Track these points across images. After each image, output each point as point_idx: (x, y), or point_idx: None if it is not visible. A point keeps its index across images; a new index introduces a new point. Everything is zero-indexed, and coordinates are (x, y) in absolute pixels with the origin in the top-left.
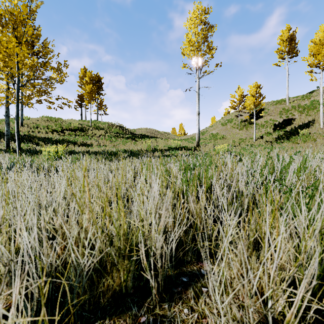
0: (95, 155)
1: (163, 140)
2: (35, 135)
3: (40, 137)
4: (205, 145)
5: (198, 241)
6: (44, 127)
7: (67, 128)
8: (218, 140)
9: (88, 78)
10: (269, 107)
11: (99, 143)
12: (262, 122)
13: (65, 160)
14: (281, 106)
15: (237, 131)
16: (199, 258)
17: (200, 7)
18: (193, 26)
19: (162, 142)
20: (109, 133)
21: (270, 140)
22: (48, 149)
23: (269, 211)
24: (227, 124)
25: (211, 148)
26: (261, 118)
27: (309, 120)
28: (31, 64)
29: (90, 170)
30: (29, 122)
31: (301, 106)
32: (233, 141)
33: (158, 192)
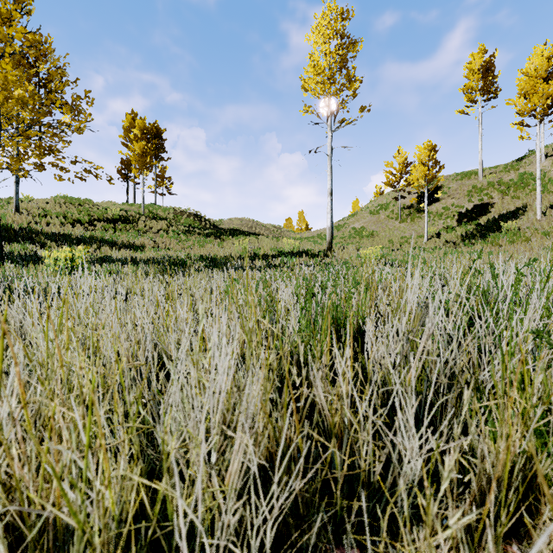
0: (145, 265)
1: (269, 240)
2: (41, 230)
3: (49, 234)
4: (342, 247)
5: (336, 497)
6: (59, 215)
7: (99, 217)
8: (365, 240)
9: (139, 130)
10: (449, 183)
11: (157, 244)
12: (439, 209)
13: (84, 275)
14: (471, 181)
15: (396, 225)
16: (339, 533)
17: (334, 8)
18: (322, 41)
19: (269, 243)
20: (175, 227)
21: (452, 240)
22: (56, 253)
23: (511, 410)
24: (380, 213)
25: (353, 252)
26: (437, 203)
27: (517, 206)
28: (23, 95)
29: (108, 298)
30: (30, 207)
31: (504, 182)
32: (389, 241)
33: (225, 377)
